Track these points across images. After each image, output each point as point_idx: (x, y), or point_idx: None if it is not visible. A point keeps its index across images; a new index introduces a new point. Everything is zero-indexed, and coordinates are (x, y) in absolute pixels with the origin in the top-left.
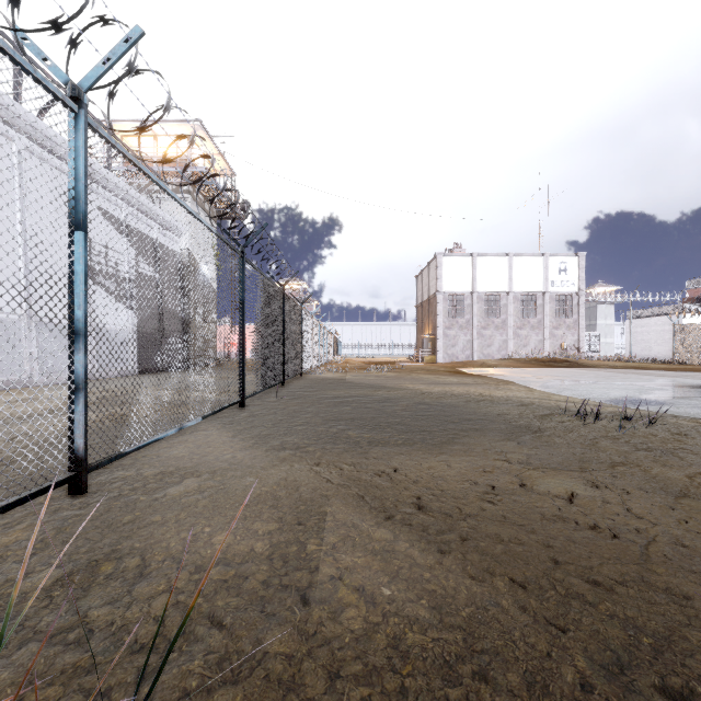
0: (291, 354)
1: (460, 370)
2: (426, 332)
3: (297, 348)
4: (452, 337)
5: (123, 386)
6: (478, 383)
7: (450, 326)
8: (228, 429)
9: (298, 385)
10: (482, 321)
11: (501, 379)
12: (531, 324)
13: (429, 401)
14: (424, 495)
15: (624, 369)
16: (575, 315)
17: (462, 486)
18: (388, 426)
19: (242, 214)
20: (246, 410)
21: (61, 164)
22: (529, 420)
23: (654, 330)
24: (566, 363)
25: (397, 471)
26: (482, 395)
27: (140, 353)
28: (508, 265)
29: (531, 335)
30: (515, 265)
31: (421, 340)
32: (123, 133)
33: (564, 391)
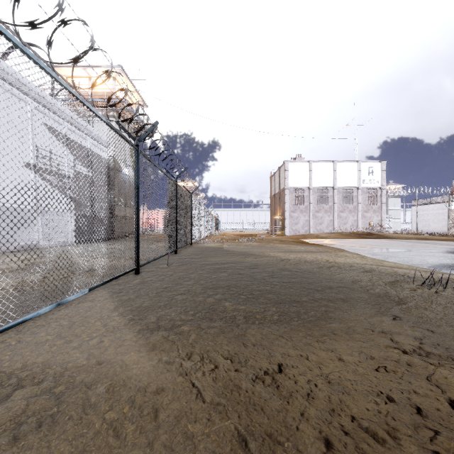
0: (183, 229)
1: (303, 241)
2: (277, 214)
3: (188, 225)
4: (296, 218)
5: (56, 253)
6: (320, 251)
7: (294, 210)
8: (113, 300)
9: (187, 252)
10: (316, 207)
11: (335, 248)
12: (349, 209)
13: (290, 267)
14: (333, 434)
15: (417, 240)
16: (379, 203)
17: (376, 408)
18: (260, 296)
19: (138, 115)
20: (140, 276)
21: (14, 90)
22: (383, 287)
23: (432, 213)
24: (375, 235)
25: (282, 371)
26: (329, 262)
27: (77, 228)
28: (334, 169)
29: (349, 216)
30: (338, 169)
31: (274, 219)
32: (67, 75)
33: (389, 258)
